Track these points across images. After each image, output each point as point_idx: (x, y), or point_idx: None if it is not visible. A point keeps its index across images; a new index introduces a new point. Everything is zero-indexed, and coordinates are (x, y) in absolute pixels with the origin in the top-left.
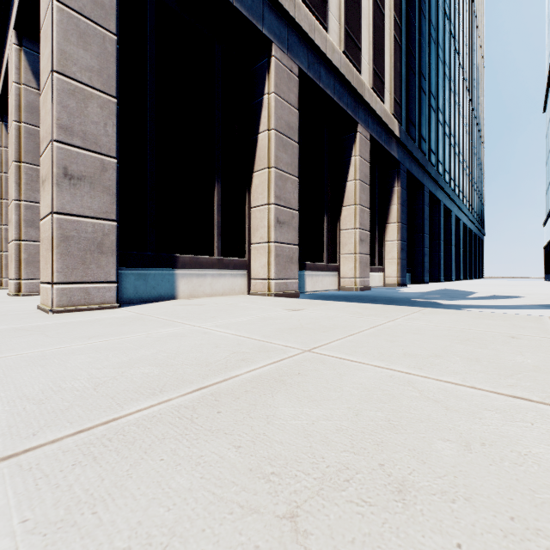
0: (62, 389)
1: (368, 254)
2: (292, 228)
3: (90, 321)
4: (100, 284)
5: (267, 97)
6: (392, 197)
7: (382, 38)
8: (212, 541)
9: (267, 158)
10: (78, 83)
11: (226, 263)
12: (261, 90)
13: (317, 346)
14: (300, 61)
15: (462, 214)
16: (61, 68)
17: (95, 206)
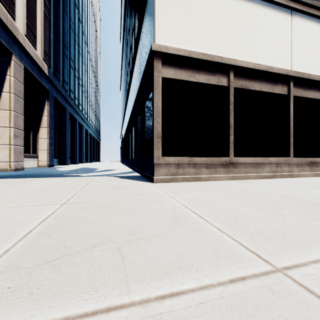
0: None
1: (22, 146)
2: None
3: None
4: None
5: None
6: (44, 111)
7: (35, 7)
8: None
9: None
10: None
11: None
12: None
13: None
14: None
15: (89, 128)
16: None
17: None
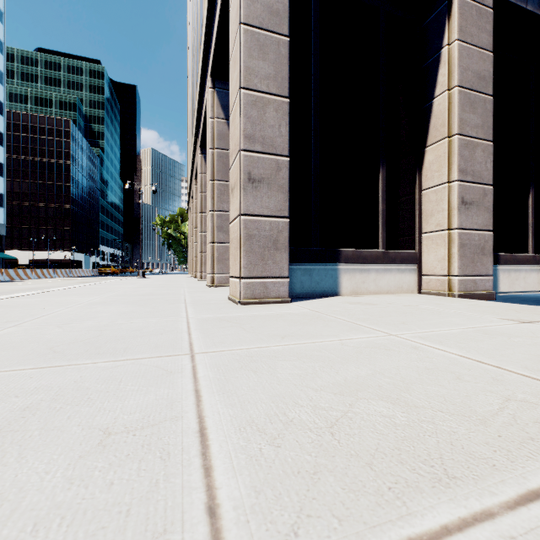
0: (290, 421)
1: None
2: (483, 208)
3: (273, 316)
4: (275, 278)
5: (447, 49)
6: None
7: None
8: None
9: (447, 125)
10: (258, 93)
11: (392, 256)
12: (437, 44)
13: None
14: None
15: None
16: (246, 83)
17: (271, 205)
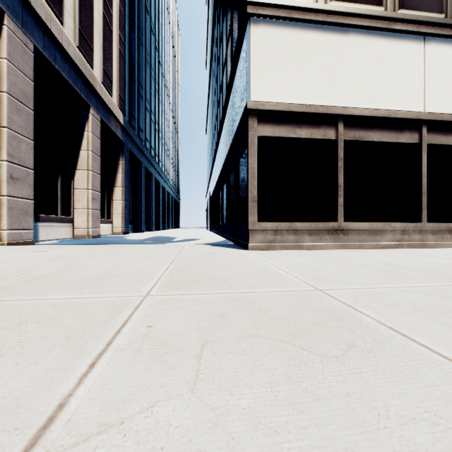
0: None
1: (99, 210)
2: (27, 184)
3: None
4: None
5: None
6: (118, 167)
7: (111, 47)
8: (68, 287)
9: None
10: None
11: None
12: None
13: (75, 262)
14: (36, 40)
15: (167, 185)
16: None
17: None
